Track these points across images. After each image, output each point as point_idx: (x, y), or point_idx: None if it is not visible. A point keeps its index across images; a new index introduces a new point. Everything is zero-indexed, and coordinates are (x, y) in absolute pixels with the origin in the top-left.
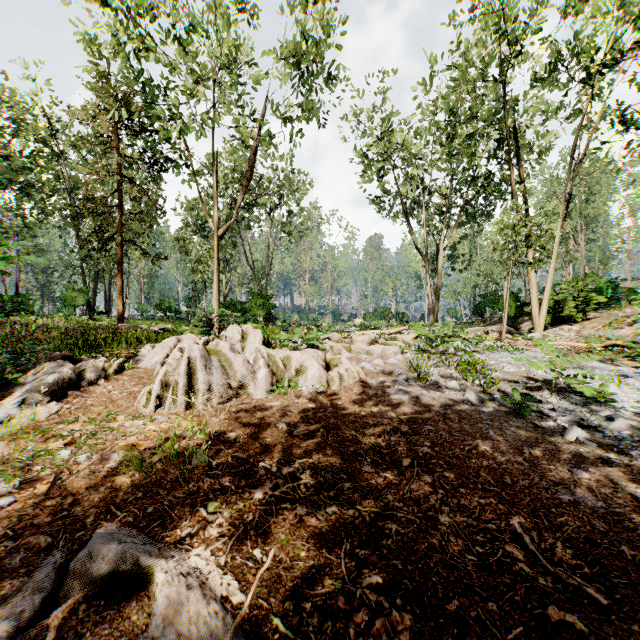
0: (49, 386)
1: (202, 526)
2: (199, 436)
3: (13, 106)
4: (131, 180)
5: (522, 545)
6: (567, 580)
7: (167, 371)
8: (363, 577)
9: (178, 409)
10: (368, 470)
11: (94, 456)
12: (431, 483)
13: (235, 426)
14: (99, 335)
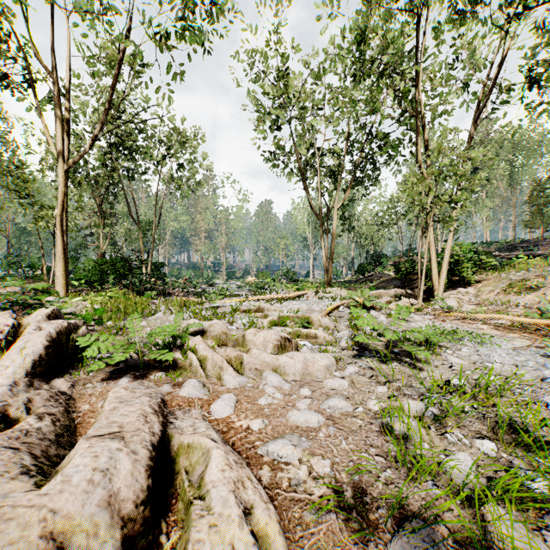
0: None
1: None
2: None
3: None
4: None
5: None
6: None
7: None
8: None
9: None
10: None
11: None
12: None
13: None
14: None
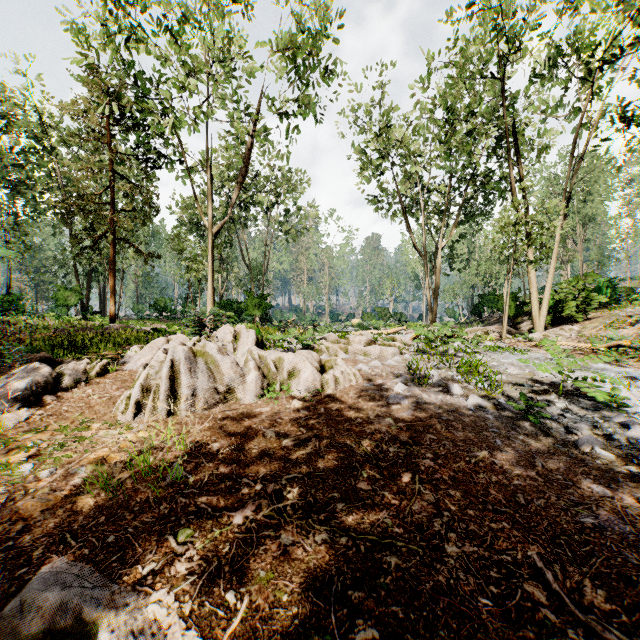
0: (22, 390)
1: (168, 561)
2: (178, 447)
3: (3, 101)
4: (123, 177)
5: (544, 583)
6: (602, 632)
7: (149, 374)
8: (356, 630)
9: (159, 416)
10: (364, 487)
11: (59, 471)
12: (435, 503)
13: (219, 435)
14: (86, 335)
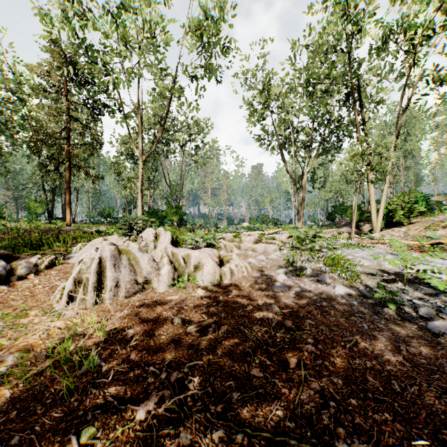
0: None
1: None
2: (98, 334)
3: None
4: (77, 119)
5: None
6: None
7: (82, 269)
8: None
9: (87, 304)
10: (256, 374)
11: None
12: (321, 392)
13: (134, 322)
14: (43, 236)
